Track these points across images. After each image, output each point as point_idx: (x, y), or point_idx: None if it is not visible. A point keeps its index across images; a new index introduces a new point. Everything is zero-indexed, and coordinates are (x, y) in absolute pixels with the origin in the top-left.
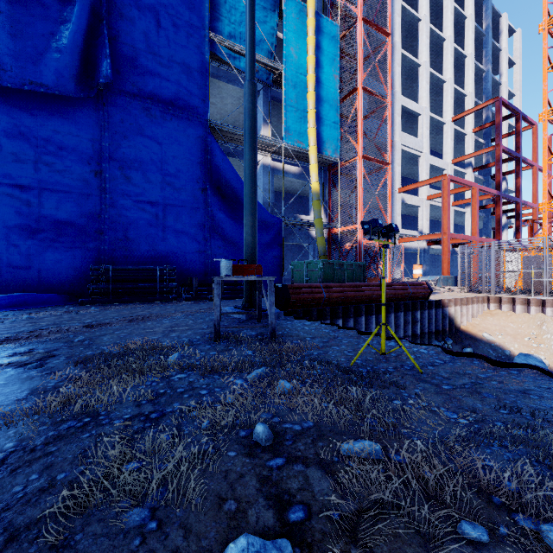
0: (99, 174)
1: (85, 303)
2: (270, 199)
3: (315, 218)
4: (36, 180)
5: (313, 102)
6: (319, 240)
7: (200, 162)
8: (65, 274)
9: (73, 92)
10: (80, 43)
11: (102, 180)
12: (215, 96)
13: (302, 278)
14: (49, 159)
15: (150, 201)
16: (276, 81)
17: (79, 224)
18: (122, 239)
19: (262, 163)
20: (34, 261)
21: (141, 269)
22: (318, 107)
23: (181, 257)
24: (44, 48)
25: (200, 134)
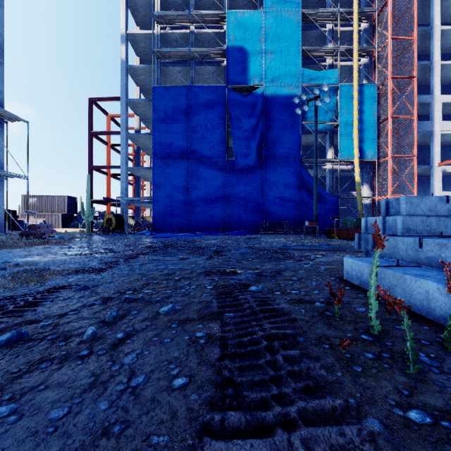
0: (262, 190)
1: (261, 234)
2: (333, 186)
3: (357, 195)
4: (245, 194)
5: (356, 135)
6: (358, 207)
7: (297, 178)
8: (252, 224)
9: (255, 164)
10: (257, 147)
11: (263, 191)
12: (304, 139)
13: (346, 226)
14: (248, 187)
15: (278, 197)
16: (336, 126)
17: (256, 207)
18: (269, 212)
19: (328, 168)
20: (245, 220)
21: (276, 223)
22: (361, 135)
23: (290, 218)
24: (248, 153)
25: (298, 166)
